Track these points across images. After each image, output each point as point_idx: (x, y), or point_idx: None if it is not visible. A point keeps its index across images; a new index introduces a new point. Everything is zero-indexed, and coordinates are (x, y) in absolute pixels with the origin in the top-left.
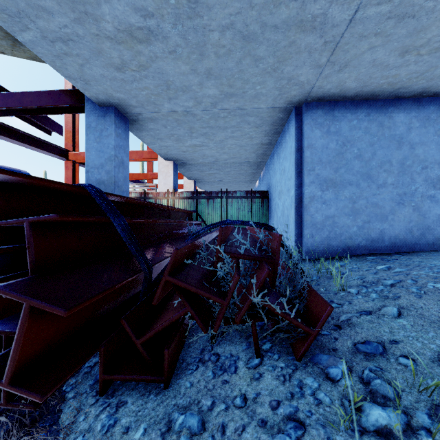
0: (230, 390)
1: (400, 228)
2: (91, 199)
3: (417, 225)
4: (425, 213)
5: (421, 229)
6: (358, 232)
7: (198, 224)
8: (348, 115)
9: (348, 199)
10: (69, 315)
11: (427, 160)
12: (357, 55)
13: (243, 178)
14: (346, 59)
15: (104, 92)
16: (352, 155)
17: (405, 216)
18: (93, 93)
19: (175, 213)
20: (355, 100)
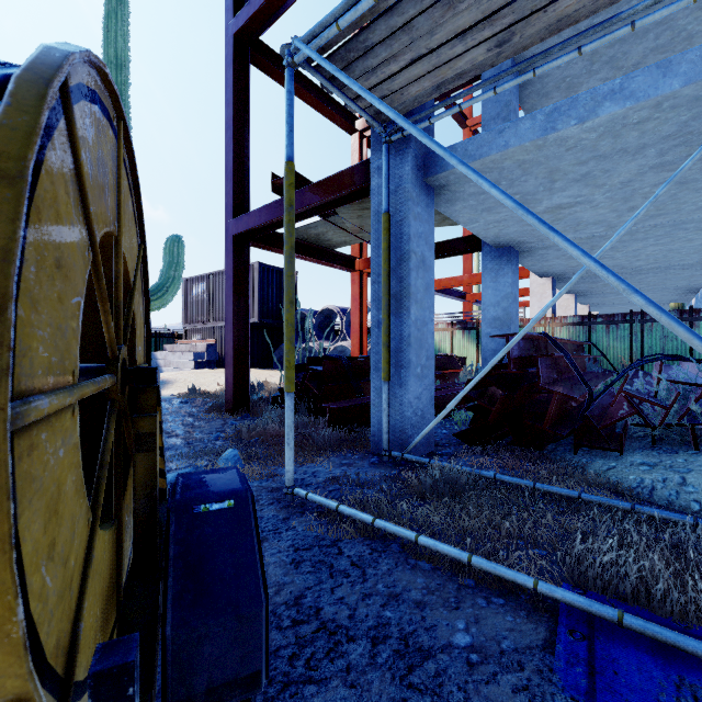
0: (673, 458)
1: None
2: (534, 341)
3: None
4: None
5: None
6: None
7: (594, 359)
8: None
9: None
10: (557, 407)
11: None
12: None
13: (672, 283)
14: None
15: (507, 239)
16: None
17: None
18: (497, 242)
19: (570, 346)
20: None
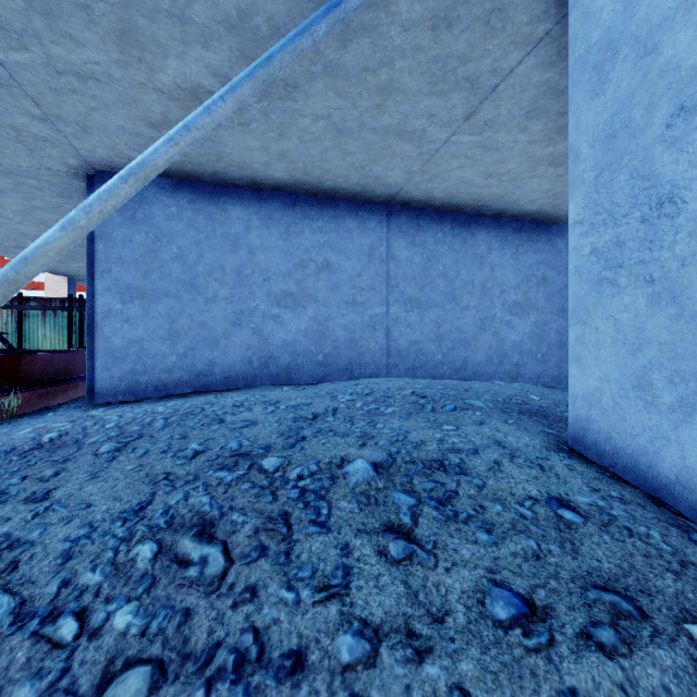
0: None
1: (236, 357)
2: None
3: (258, 352)
4: (268, 337)
5: (263, 358)
6: (179, 363)
7: None
8: (164, 199)
9: (165, 317)
10: None
11: (271, 270)
12: (84, 114)
13: None
14: (75, 117)
15: None
16: (170, 255)
17: (242, 341)
18: None
19: None
20: (174, 179)
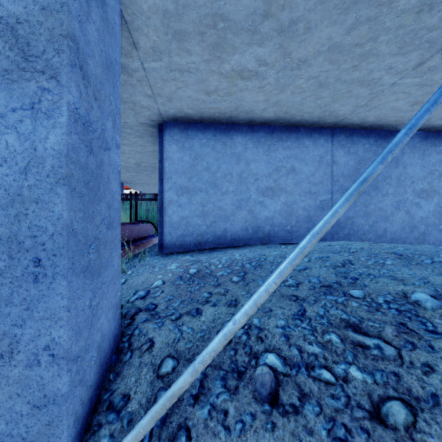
0: None
1: (239, 227)
2: None
3: (251, 224)
4: (257, 215)
5: (254, 228)
6: (207, 230)
7: None
8: (199, 135)
9: (199, 203)
10: None
11: (259, 174)
12: (173, 91)
13: None
14: (167, 93)
15: None
16: (202, 167)
17: (242, 218)
18: None
19: None
20: (204, 123)
